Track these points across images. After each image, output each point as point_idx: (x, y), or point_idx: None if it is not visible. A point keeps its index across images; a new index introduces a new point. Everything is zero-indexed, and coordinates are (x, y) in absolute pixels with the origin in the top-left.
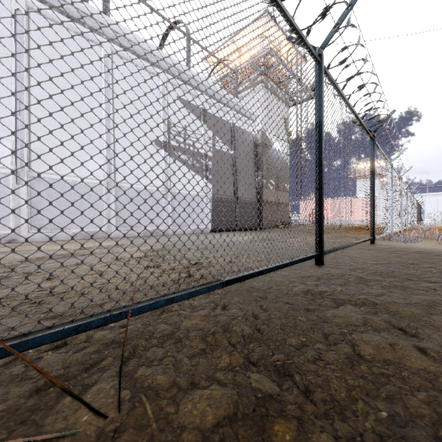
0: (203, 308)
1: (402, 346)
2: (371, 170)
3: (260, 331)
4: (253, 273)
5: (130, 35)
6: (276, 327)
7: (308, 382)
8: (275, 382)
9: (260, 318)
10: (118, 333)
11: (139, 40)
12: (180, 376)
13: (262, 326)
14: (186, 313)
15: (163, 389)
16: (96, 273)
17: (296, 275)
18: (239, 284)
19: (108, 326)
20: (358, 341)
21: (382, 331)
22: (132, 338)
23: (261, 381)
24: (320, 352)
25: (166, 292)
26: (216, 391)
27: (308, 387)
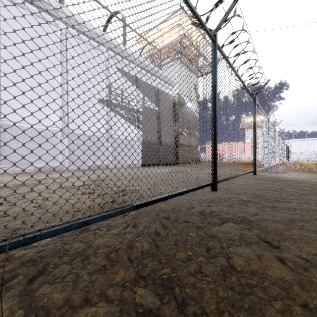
0: (117, 227)
1: (267, 257)
2: (253, 122)
3: (158, 246)
4: (160, 198)
5: (80, 20)
6: (171, 242)
7: (185, 295)
8: (159, 295)
9: (159, 235)
10: (38, 251)
11: (87, 24)
12: (77, 292)
13: (160, 242)
14: (101, 232)
15: (56, 307)
16: (41, 198)
17: (196, 199)
18: (151, 207)
19: (31, 245)
20: (233, 254)
21: (253, 244)
22: (47, 257)
23: (145, 296)
24: (201, 265)
25: (92, 214)
26: (101, 309)
27: (185, 300)
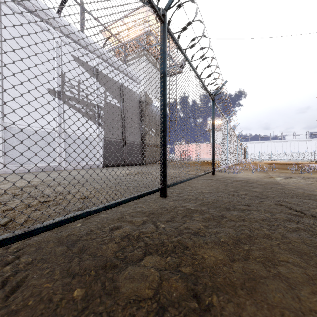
0: None
1: None
2: (212, 122)
3: None
4: (61, 220)
5: None
6: None
7: None
8: None
9: (8, 307)
10: None
11: None
12: None
13: None
14: None
15: None
16: None
17: (134, 211)
18: (58, 230)
19: None
20: None
21: (171, 306)
22: None
23: None
24: None
25: None
26: None
27: None
